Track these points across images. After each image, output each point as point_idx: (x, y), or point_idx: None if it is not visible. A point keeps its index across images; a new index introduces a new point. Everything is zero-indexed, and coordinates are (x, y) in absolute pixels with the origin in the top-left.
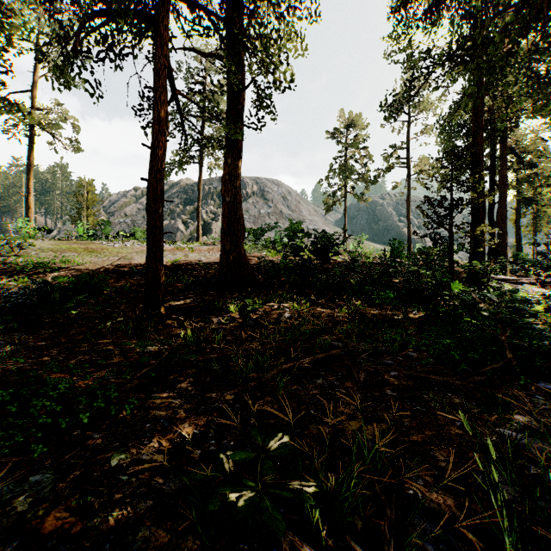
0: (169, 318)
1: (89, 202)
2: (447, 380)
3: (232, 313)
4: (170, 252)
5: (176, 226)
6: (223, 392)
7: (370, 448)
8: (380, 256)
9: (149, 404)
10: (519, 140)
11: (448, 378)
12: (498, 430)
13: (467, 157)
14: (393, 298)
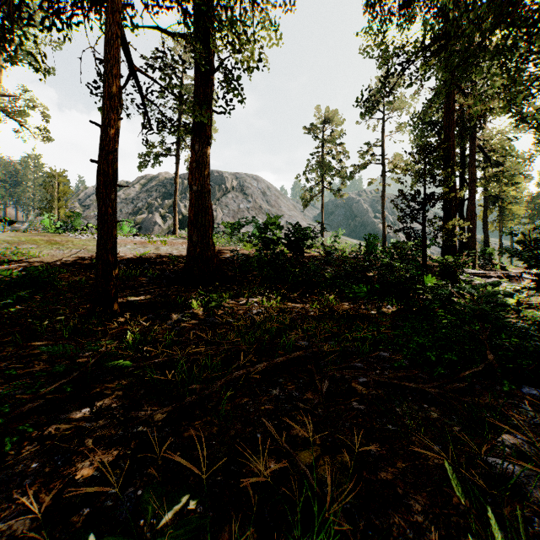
0: (122, 316)
1: (61, 194)
2: (422, 387)
3: (196, 309)
4: (140, 245)
5: (154, 220)
6: (154, 409)
7: (323, 499)
8: (356, 251)
9: (50, 431)
10: (487, 139)
11: (424, 385)
12: (487, 461)
13: (440, 151)
14: (366, 292)
